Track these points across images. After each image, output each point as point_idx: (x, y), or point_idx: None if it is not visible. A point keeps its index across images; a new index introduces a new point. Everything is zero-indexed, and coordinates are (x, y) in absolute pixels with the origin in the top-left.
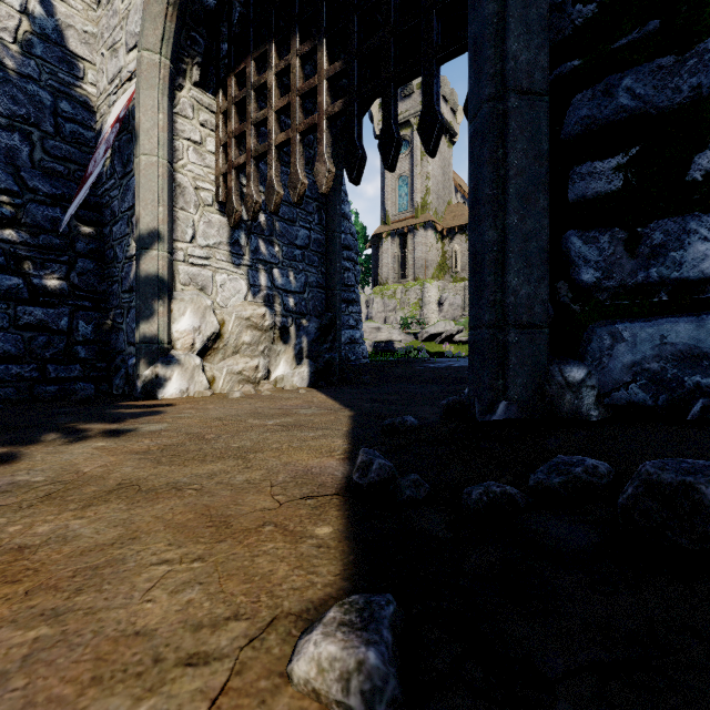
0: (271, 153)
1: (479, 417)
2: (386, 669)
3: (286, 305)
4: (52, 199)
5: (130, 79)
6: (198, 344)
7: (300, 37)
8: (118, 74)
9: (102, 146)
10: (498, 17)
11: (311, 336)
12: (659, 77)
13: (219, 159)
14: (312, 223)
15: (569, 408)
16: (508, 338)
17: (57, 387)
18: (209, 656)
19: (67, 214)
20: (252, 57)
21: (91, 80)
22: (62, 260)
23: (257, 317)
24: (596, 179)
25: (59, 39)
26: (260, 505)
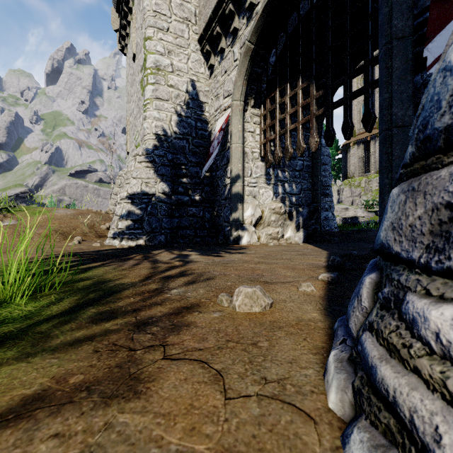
0: (287, 134)
1: None
2: (335, 277)
3: (291, 201)
4: (196, 164)
5: (225, 110)
6: (253, 221)
7: (301, 79)
8: (219, 108)
9: (215, 141)
10: (389, 99)
11: (304, 216)
12: None
13: (261, 137)
14: (304, 157)
15: None
16: None
17: (200, 239)
18: (302, 278)
19: (203, 170)
20: (277, 90)
21: (207, 110)
22: (200, 188)
23: (278, 208)
24: None
25: (197, 98)
26: (301, 267)
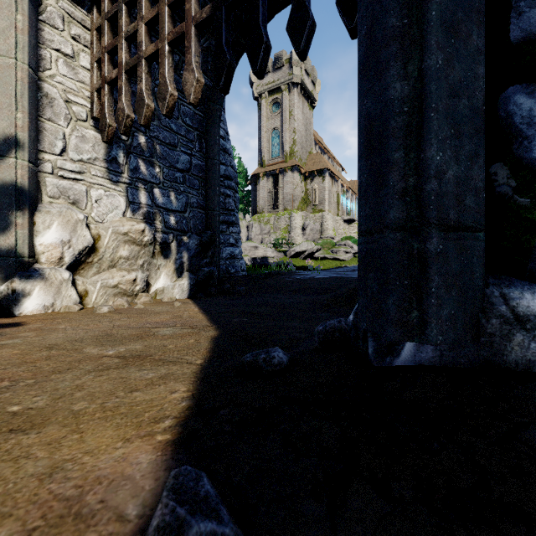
0: (141, 65)
1: (375, 360)
2: None
3: (167, 223)
4: None
5: None
6: (67, 258)
7: None
8: None
9: None
10: None
11: (191, 251)
12: None
13: (92, 75)
14: (193, 150)
15: (520, 355)
16: (428, 246)
17: None
18: None
19: None
20: None
21: None
22: None
23: (136, 233)
24: None
25: None
26: None
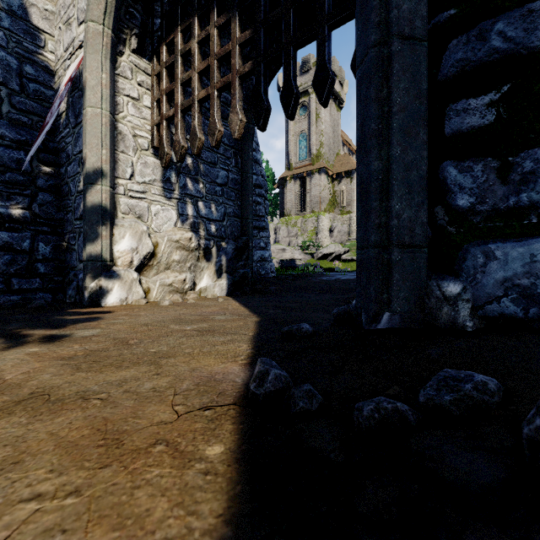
0: (194, 107)
1: (366, 326)
2: None
3: (209, 231)
4: (17, 144)
5: (80, 47)
6: (135, 262)
7: (217, 11)
8: (71, 43)
9: (57, 101)
10: None
11: (229, 255)
12: (529, 20)
13: (153, 112)
14: (230, 166)
15: (446, 319)
16: (392, 257)
17: (19, 297)
18: None
19: (28, 156)
20: (179, 29)
21: (51, 49)
22: (25, 193)
23: (185, 240)
24: (470, 114)
25: (24, 15)
26: (158, 417)
